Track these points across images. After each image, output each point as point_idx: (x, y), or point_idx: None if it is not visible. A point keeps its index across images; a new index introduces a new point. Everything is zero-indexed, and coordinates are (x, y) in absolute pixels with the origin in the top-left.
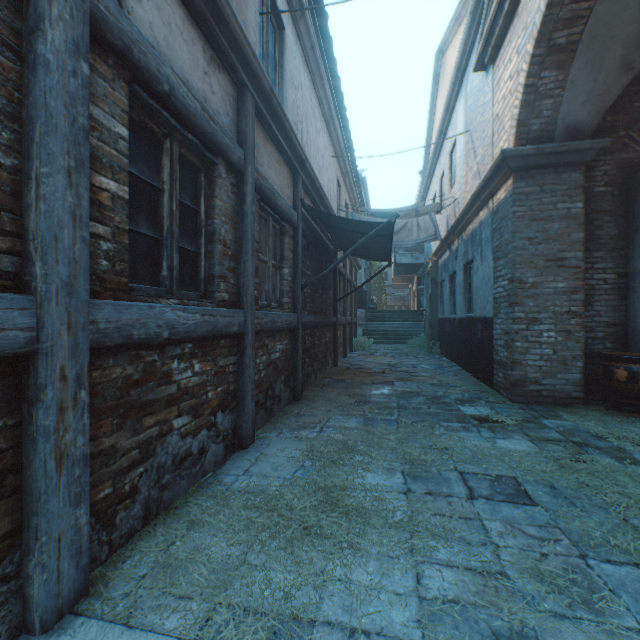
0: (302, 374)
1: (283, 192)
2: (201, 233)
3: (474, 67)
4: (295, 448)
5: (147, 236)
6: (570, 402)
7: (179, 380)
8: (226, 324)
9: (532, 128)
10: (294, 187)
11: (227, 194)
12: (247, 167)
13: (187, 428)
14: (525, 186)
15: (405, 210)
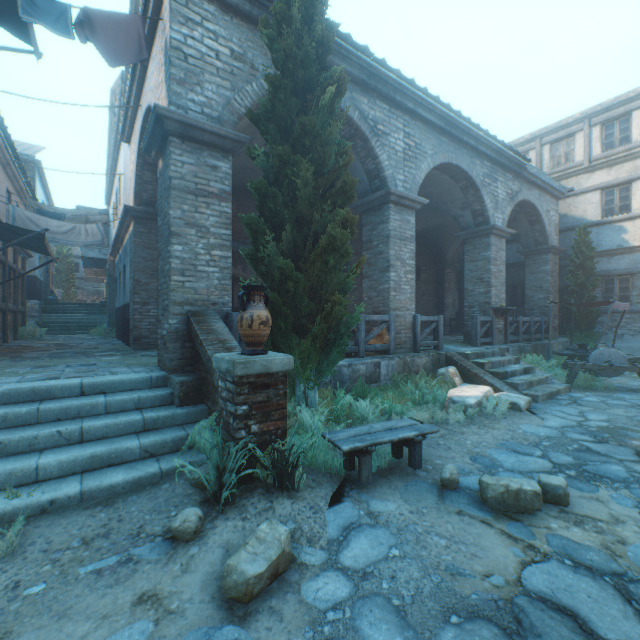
0: None
1: None
2: None
3: (120, 139)
4: None
5: None
6: None
7: None
8: None
9: (144, 197)
10: None
11: None
12: None
13: None
14: (142, 228)
15: (80, 213)
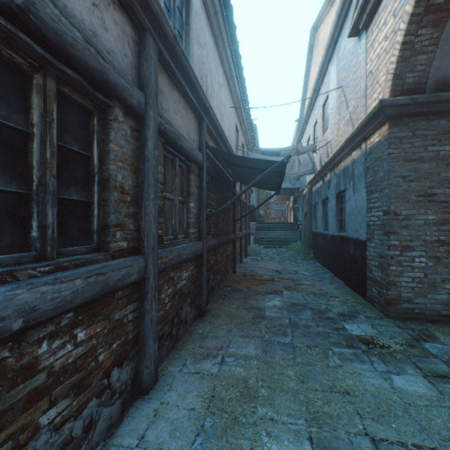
0: (207, 290)
1: (189, 136)
2: (94, 180)
3: (349, 33)
4: (196, 392)
5: (4, 191)
6: (439, 319)
7: (51, 363)
8: (121, 276)
9: (406, 81)
10: (199, 131)
11: (125, 138)
12: (148, 111)
13: (65, 413)
14: (399, 131)
15: (287, 149)
